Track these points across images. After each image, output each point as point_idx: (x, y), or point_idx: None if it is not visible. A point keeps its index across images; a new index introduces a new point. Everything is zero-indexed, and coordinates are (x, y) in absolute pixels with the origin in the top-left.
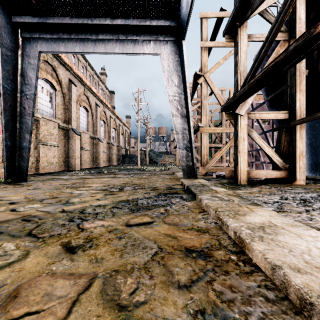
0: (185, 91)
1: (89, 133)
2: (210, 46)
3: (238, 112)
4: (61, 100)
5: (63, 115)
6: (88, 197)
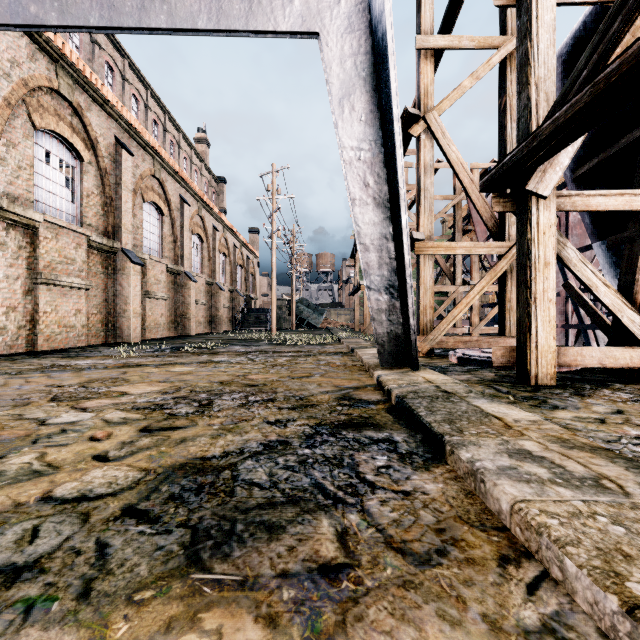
0: (387, 134)
1: (164, 261)
2: (441, 46)
3: (534, 188)
4: (97, 185)
5: (101, 219)
6: (77, 445)
